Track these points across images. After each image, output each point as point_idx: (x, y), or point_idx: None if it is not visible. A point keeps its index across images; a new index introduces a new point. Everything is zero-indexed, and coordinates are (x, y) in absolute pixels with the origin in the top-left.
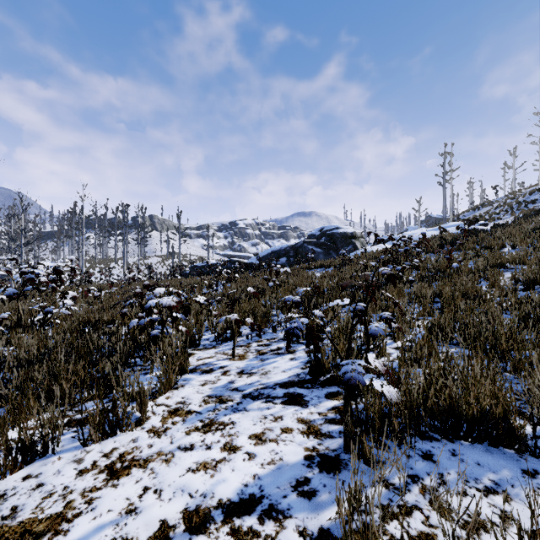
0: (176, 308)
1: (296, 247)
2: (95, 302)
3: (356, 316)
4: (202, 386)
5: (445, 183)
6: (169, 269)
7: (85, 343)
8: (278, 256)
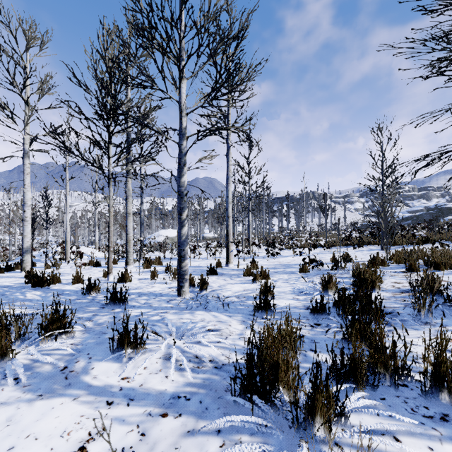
0: None
1: (417, 215)
2: None
3: None
4: None
5: None
6: (341, 225)
7: None
8: (407, 219)
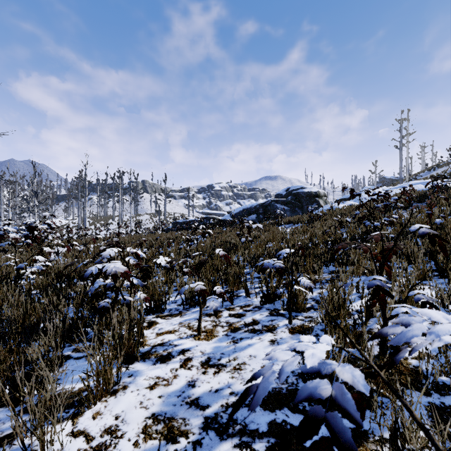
0: (127, 275)
1: (265, 205)
2: (81, 255)
3: (375, 297)
4: (151, 389)
5: (401, 146)
6: (156, 225)
7: (42, 306)
8: (249, 213)
